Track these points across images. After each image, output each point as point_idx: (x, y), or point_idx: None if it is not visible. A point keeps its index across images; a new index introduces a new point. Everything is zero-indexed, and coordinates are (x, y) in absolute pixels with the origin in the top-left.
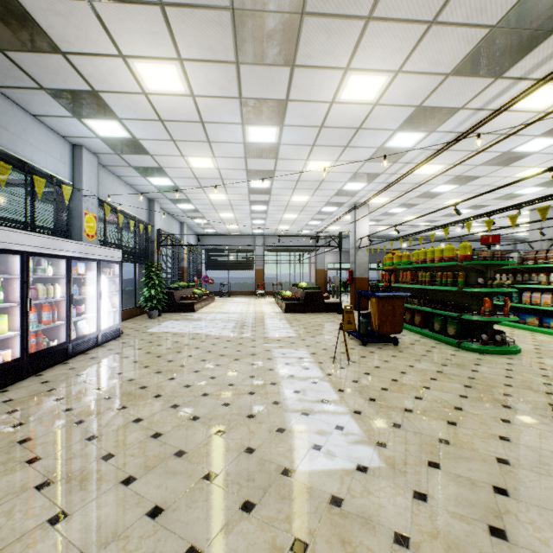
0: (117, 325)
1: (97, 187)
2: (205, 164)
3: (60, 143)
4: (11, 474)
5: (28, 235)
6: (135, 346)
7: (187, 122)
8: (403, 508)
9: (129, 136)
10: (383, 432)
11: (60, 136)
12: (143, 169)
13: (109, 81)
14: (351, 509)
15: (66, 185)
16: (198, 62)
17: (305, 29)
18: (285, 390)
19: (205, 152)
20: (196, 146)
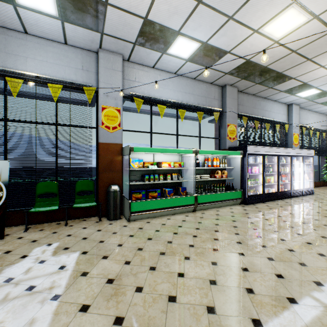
0: (311, 188)
1: (298, 120)
2: None
3: (282, 107)
4: (292, 218)
5: (279, 149)
6: (324, 199)
7: None
8: None
9: (319, 91)
10: None
11: (282, 104)
12: (326, 102)
13: (312, 77)
14: None
15: (285, 123)
16: None
17: None
18: None
19: None
20: None
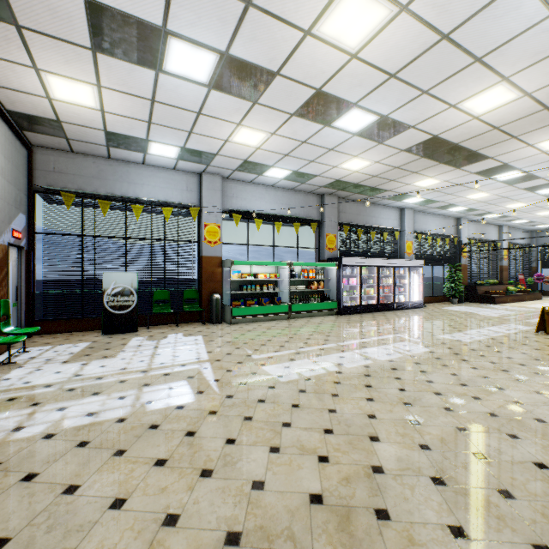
0: (420, 301)
1: (412, 226)
2: (480, 195)
3: (394, 211)
4: (371, 322)
5: (379, 259)
6: (425, 311)
7: (451, 187)
8: (454, 343)
9: (424, 199)
10: (488, 341)
11: (394, 208)
12: (441, 207)
13: (406, 190)
14: (439, 340)
15: (397, 230)
16: (439, 175)
17: (481, 152)
18: (472, 330)
19: (474, 192)
20: (465, 192)
